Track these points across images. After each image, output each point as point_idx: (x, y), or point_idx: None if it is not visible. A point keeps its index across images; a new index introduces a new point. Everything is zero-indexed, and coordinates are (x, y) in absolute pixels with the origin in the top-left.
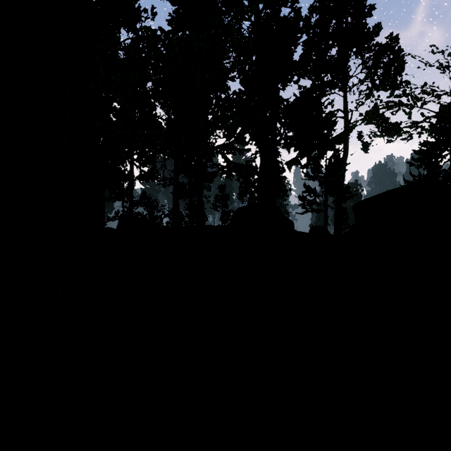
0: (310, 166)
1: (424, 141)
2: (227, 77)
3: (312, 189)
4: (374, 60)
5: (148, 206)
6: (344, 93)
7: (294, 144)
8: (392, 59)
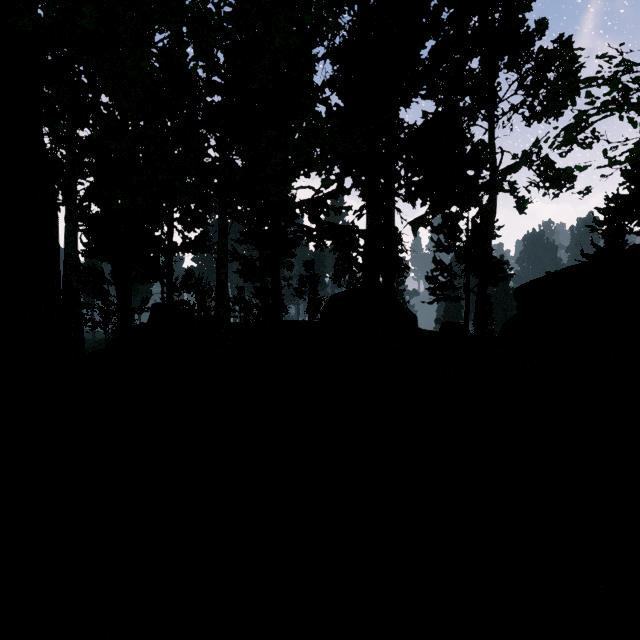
0: (443, 231)
1: (613, 195)
2: (317, 99)
3: (446, 265)
4: (534, 77)
5: (197, 291)
6: (489, 125)
7: (422, 194)
8: (562, 73)
